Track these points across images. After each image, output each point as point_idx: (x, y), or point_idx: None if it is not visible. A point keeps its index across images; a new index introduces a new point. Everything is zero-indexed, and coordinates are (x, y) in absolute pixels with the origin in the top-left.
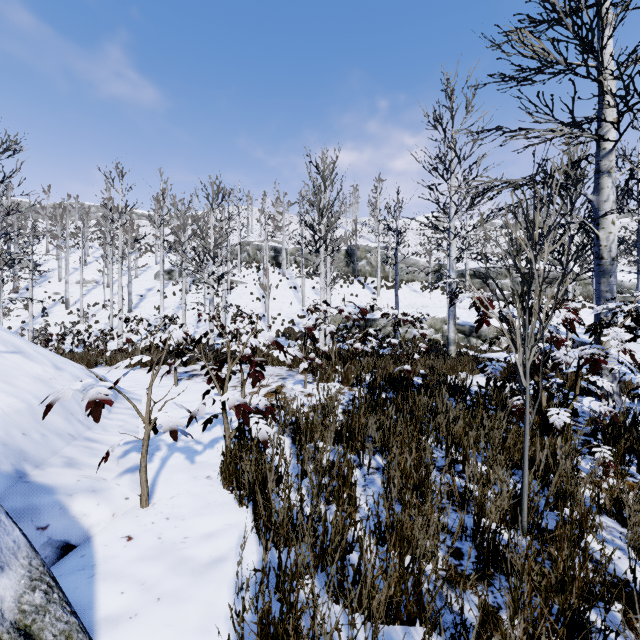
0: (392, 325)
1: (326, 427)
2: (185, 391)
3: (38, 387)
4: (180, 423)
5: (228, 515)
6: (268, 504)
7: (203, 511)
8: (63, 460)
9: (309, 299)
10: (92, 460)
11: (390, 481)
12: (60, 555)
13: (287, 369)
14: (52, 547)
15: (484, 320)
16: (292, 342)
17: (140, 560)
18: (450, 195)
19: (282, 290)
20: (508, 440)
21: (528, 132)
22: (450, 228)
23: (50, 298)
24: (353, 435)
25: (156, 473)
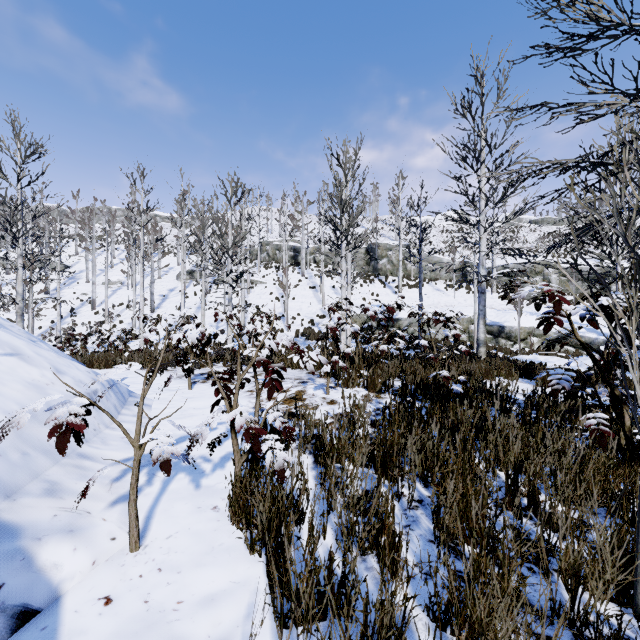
0: (421, 325)
1: (353, 442)
2: (199, 396)
3: (29, 395)
4: (175, 449)
5: (236, 567)
6: (286, 566)
7: (205, 559)
8: (43, 486)
9: (329, 299)
10: (79, 485)
11: (439, 522)
12: (15, 627)
13: (307, 372)
14: (5, 616)
15: (555, 319)
16: (312, 342)
17: (116, 639)
18: (480, 187)
19: (301, 290)
20: (588, 471)
21: (579, 107)
22: (480, 221)
23: (78, 299)
24: (388, 457)
25: (154, 501)
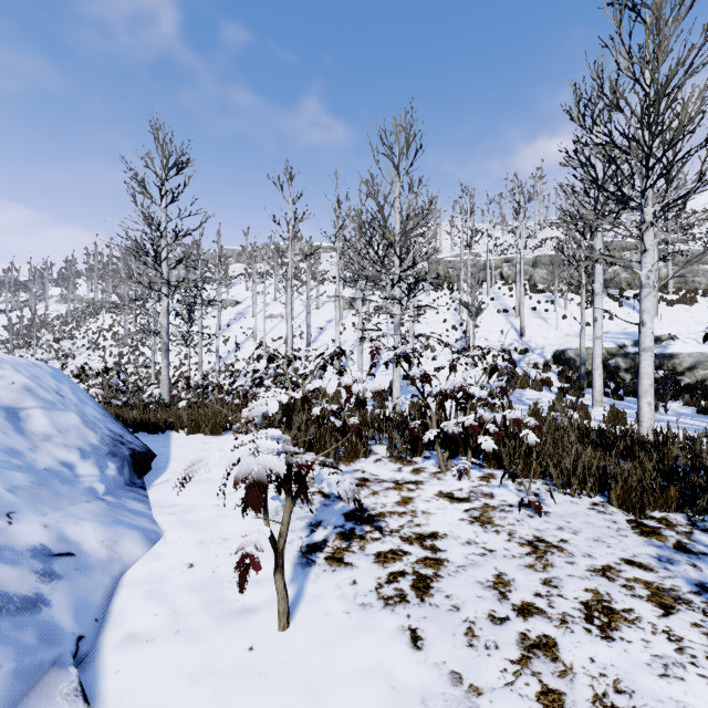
0: None
1: None
2: None
3: None
4: None
5: None
6: None
7: None
8: None
9: (529, 325)
10: None
11: None
12: None
13: (627, 519)
14: None
15: None
16: (517, 391)
17: None
18: None
19: (486, 315)
20: None
21: None
22: None
23: (244, 333)
24: None
25: None
